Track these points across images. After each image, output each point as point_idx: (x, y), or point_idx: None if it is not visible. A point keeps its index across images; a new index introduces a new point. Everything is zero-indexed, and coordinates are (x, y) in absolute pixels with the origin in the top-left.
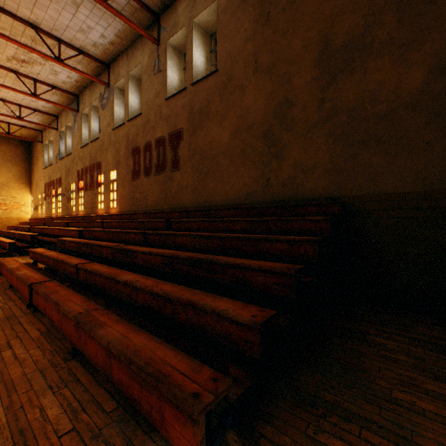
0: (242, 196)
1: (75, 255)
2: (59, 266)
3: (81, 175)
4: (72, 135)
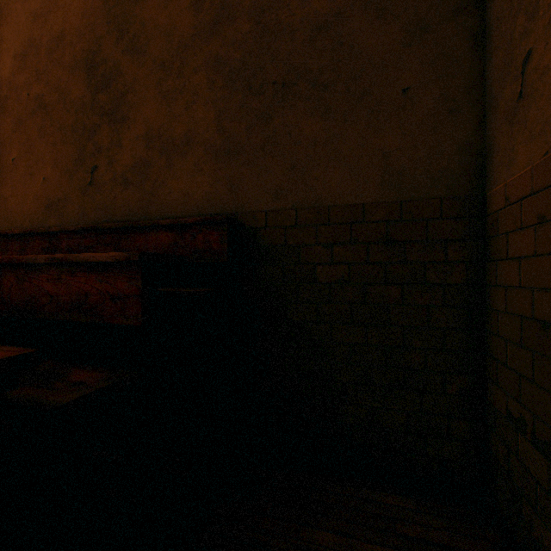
0: (40, 210)
1: None
2: None
3: None
4: None
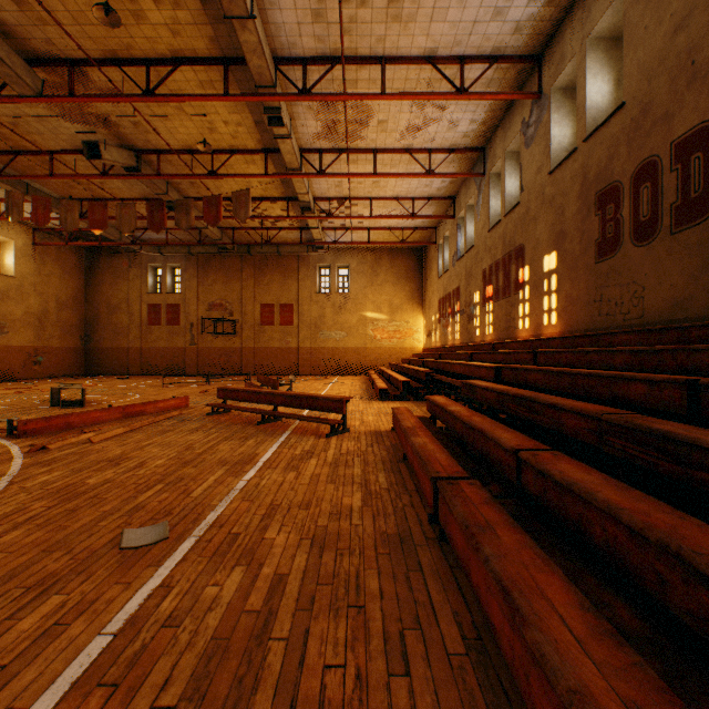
0: None
1: (491, 414)
2: (473, 439)
3: (487, 276)
4: (474, 217)
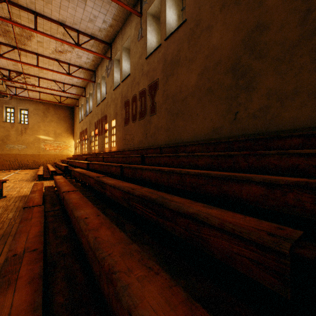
0: (209, 132)
1: (80, 181)
2: (59, 191)
3: (96, 125)
4: (92, 99)
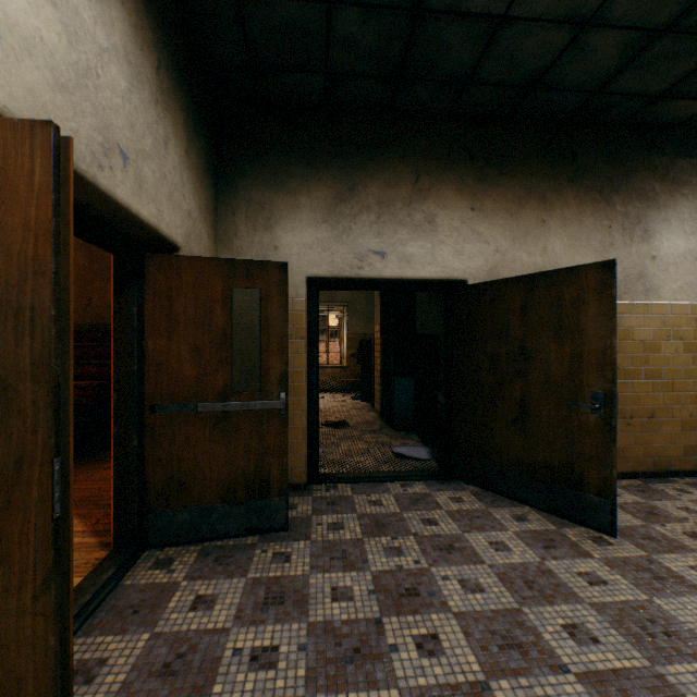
0: None
1: None
2: None
3: None
4: None
